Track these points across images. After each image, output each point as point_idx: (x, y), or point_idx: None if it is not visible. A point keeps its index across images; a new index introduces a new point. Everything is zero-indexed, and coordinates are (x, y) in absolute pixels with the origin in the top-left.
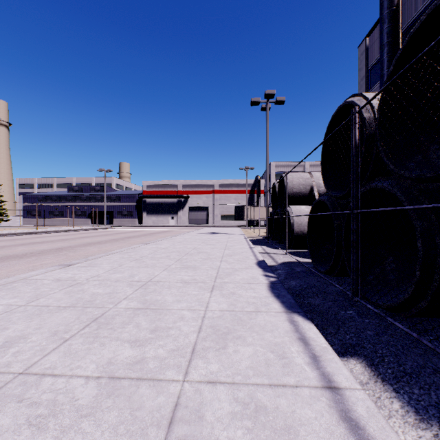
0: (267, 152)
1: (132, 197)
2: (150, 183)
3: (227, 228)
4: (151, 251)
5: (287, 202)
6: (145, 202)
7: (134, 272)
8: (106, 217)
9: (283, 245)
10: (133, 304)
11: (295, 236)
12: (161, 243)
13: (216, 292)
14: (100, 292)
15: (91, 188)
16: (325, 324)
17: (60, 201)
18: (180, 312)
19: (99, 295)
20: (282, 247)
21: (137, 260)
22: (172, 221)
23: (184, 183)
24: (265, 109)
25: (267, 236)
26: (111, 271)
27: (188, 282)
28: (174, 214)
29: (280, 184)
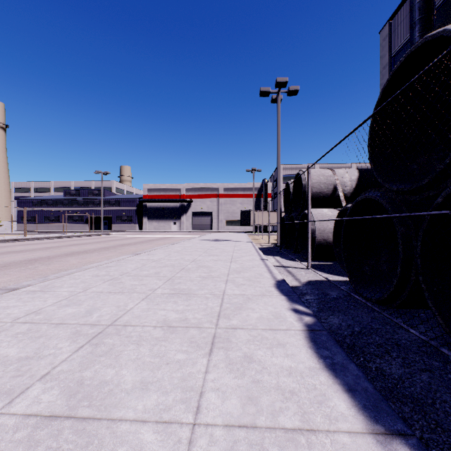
0: (278, 148)
1: (132, 201)
2: (151, 187)
3: (232, 234)
4: (138, 266)
5: (308, 203)
6: (146, 207)
7: (97, 304)
8: (104, 222)
9: (299, 255)
10: (47, 400)
11: (317, 246)
12: (155, 252)
13: (218, 355)
14: (9, 356)
15: (89, 191)
16: (446, 445)
17: (56, 206)
18: (135, 434)
19: (2, 365)
20: (300, 258)
21: (114, 279)
22: (174, 227)
23: (187, 187)
24: (275, 101)
25: (278, 243)
26: (64, 301)
27: (173, 326)
28: (176, 220)
29: (296, 184)
